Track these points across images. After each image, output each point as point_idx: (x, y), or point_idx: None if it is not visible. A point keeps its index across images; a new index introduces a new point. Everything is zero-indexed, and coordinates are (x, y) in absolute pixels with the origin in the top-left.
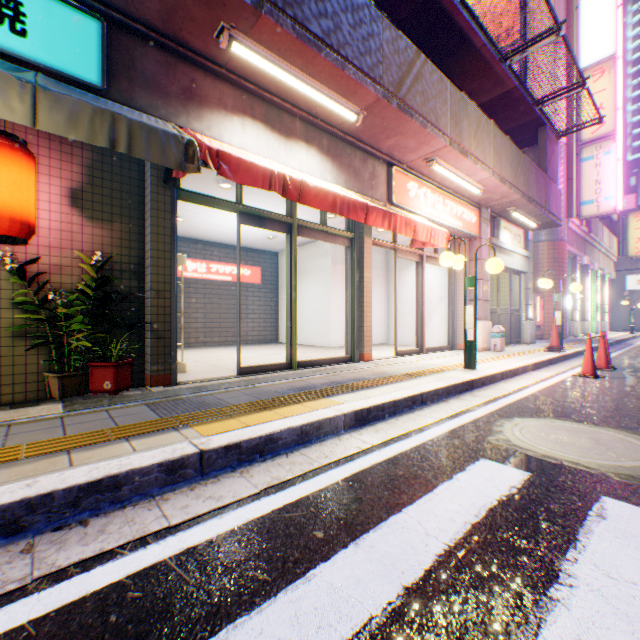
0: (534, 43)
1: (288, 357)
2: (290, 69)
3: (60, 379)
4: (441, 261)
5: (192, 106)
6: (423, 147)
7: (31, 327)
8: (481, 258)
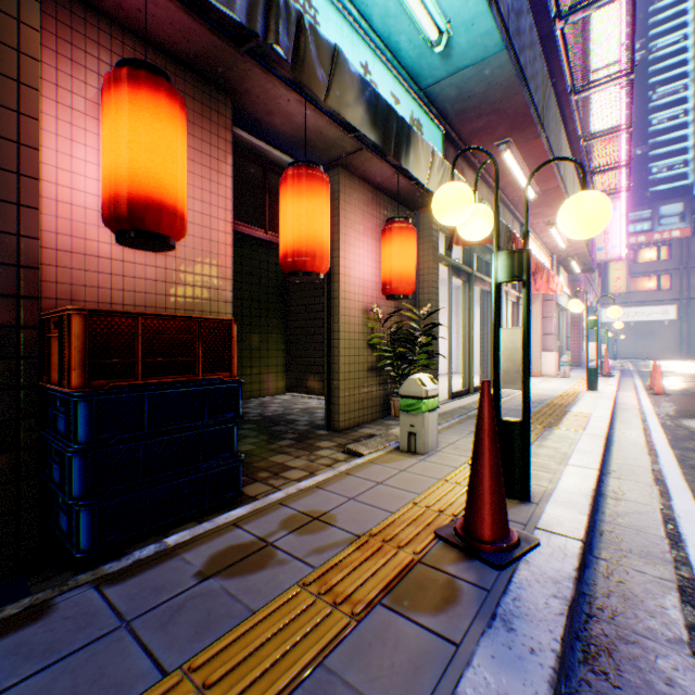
0: (609, 133)
1: (466, 384)
2: (522, 166)
3: None
4: (571, 307)
5: None
6: (554, 215)
7: (373, 362)
8: (553, 299)
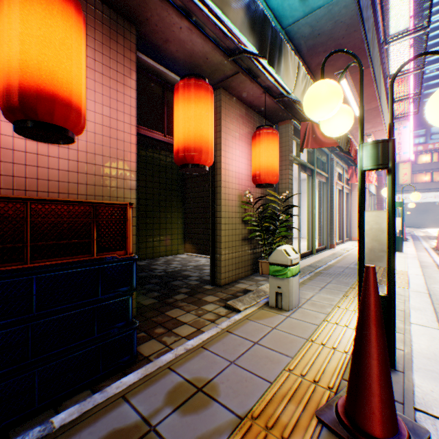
0: (408, 72)
1: (310, 247)
2: (353, 90)
3: None
4: (384, 193)
5: None
6: (371, 129)
7: (245, 234)
8: (366, 188)
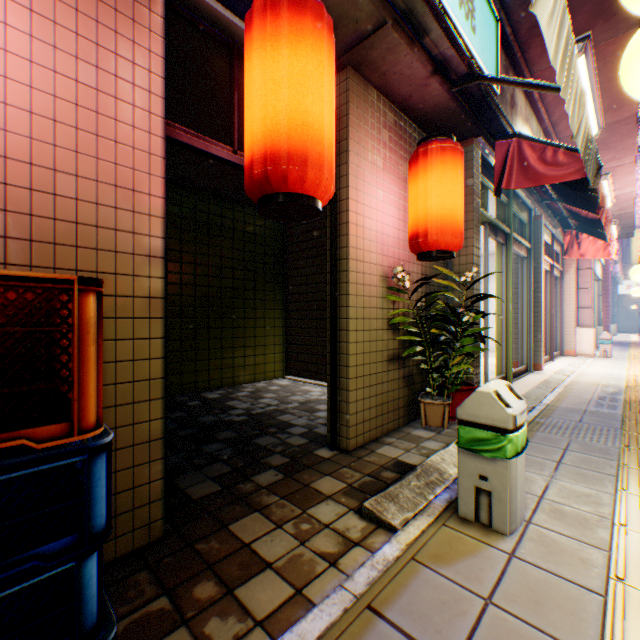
0: None
1: (502, 370)
2: (593, 82)
3: (448, 406)
4: (636, 274)
5: (512, 114)
6: (611, 162)
7: (394, 349)
8: (590, 268)
